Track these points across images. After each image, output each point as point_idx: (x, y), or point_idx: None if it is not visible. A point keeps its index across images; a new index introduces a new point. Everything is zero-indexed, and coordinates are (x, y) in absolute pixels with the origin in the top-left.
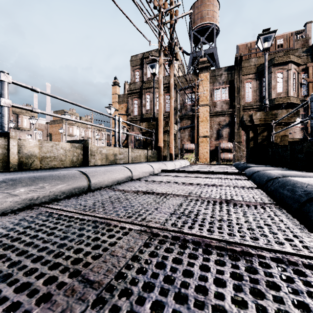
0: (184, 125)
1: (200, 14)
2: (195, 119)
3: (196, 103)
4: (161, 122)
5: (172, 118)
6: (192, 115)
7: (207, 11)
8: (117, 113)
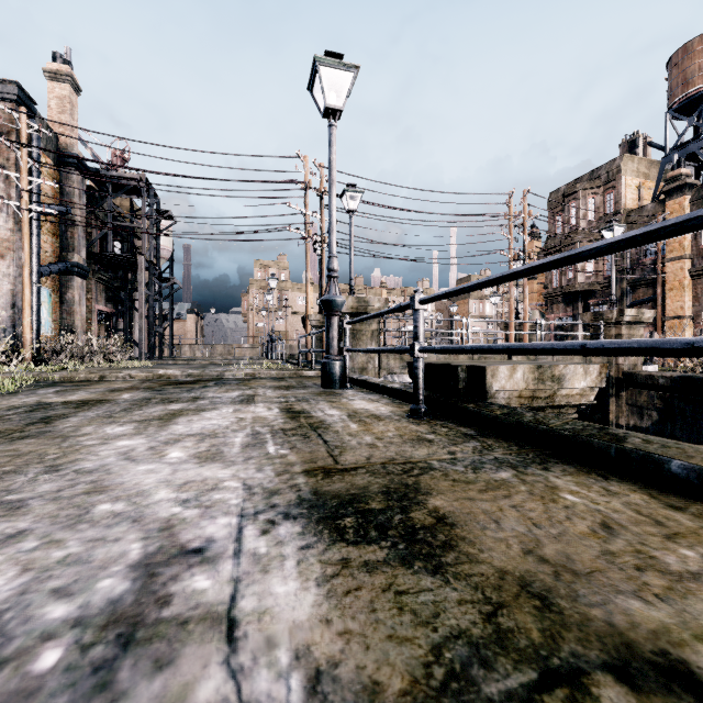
0: (639, 298)
1: (681, 77)
2: (657, 287)
3: (663, 256)
4: (511, 323)
5: (525, 318)
6: (654, 278)
7: (698, 63)
8: (534, 283)
